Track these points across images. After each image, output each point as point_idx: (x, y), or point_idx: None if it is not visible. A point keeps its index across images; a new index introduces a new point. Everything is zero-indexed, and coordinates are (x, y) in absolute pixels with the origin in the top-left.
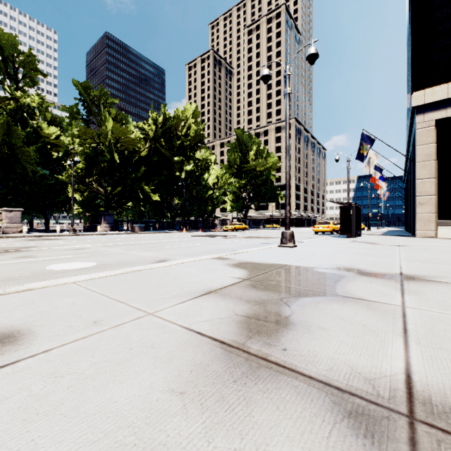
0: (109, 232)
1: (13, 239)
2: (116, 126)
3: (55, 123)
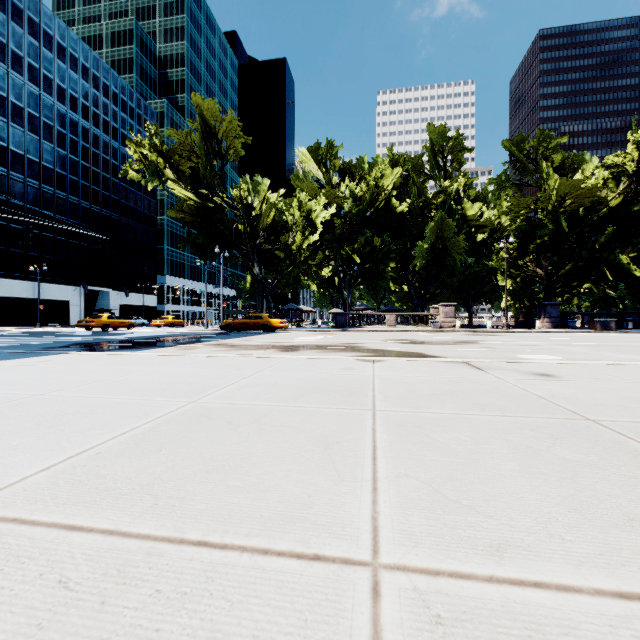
0: (552, 329)
1: (453, 333)
2: (564, 180)
3: (478, 199)
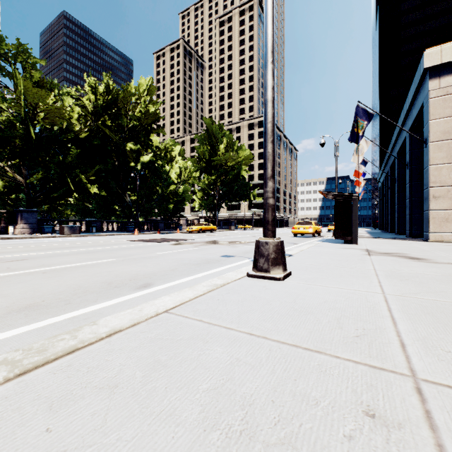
0: (26, 234)
1: None
2: (28, 87)
3: None
